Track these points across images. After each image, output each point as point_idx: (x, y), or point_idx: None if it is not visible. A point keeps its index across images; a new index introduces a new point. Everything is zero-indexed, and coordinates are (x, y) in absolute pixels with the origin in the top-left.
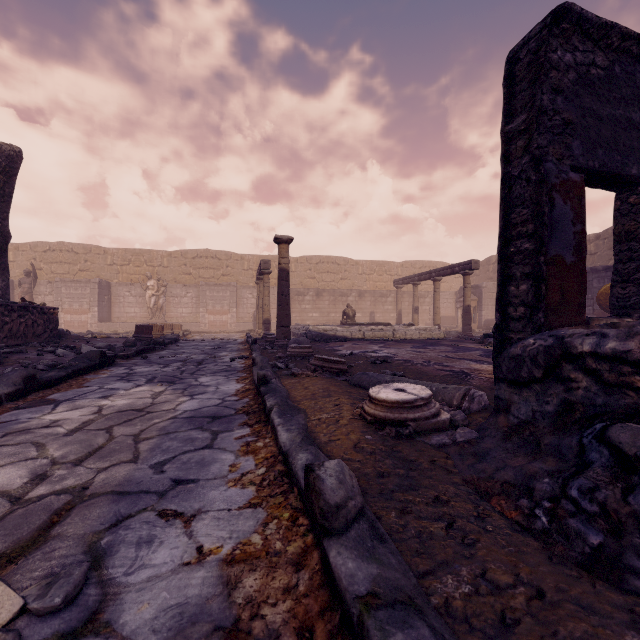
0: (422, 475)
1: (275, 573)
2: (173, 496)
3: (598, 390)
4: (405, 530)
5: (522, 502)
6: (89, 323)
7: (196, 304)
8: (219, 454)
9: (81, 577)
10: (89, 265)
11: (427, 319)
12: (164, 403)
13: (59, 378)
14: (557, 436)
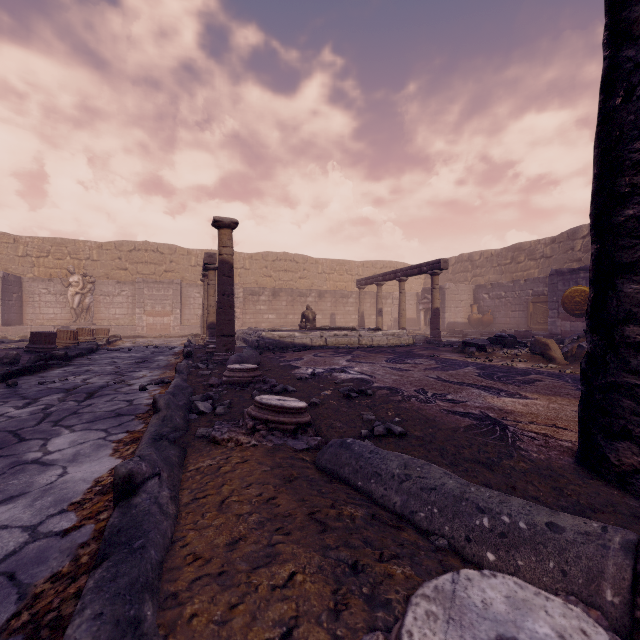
0: None
1: None
2: None
3: None
4: None
5: None
6: None
7: (133, 304)
8: None
9: None
10: None
11: (389, 321)
12: None
13: None
14: None
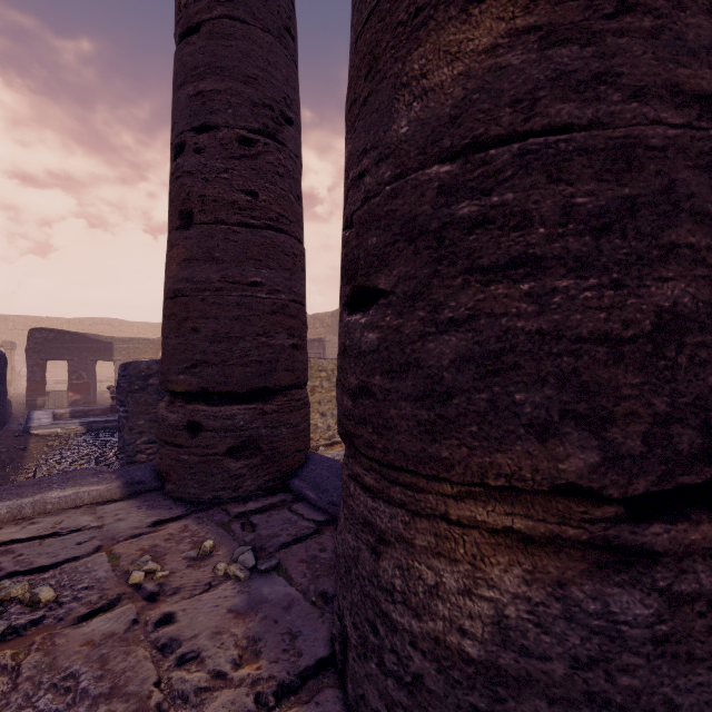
0: None
1: None
2: None
3: None
4: None
5: None
6: None
7: None
8: None
9: None
10: None
11: None
12: None
13: None
14: None
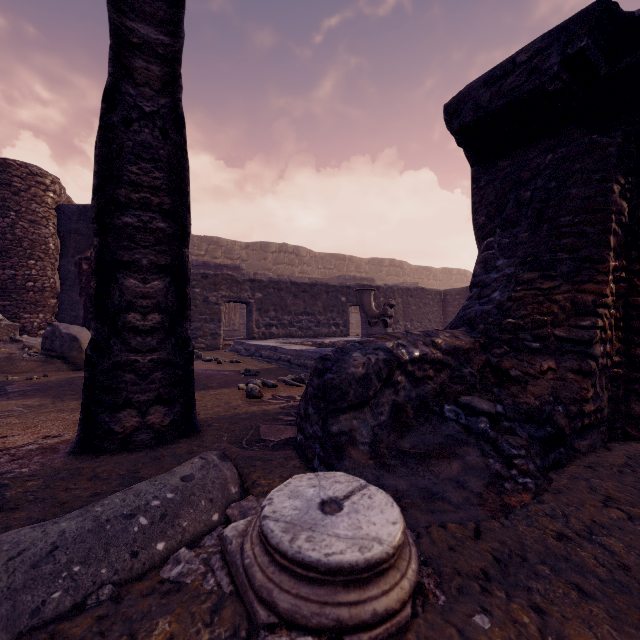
0: (525, 548)
1: None
2: None
3: (408, 387)
4: None
5: (505, 487)
6: None
7: None
8: None
9: None
10: None
11: None
12: None
13: None
14: (406, 437)
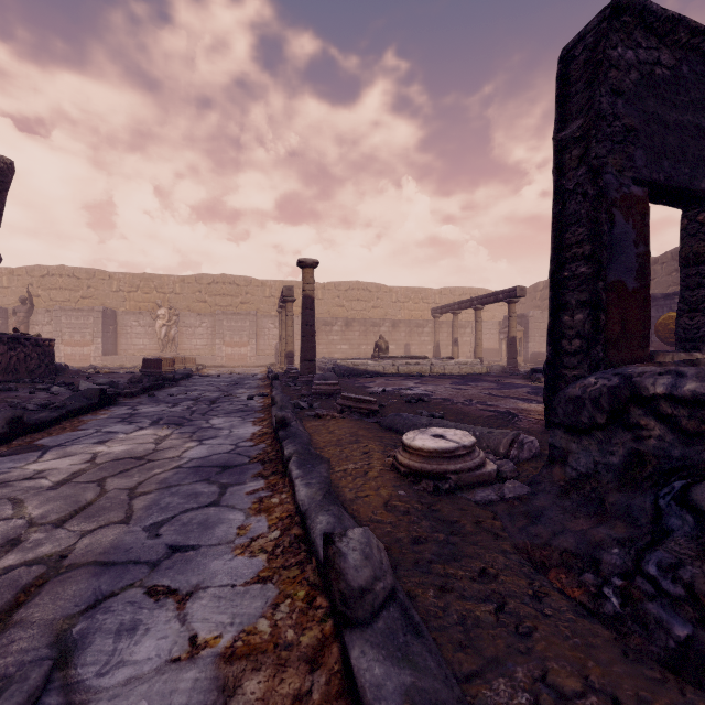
0: (465, 541)
1: (284, 673)
2: (167, 567)
3: (674, 440)
4: (445, 614)
5: (586, 577)
6: (92, 356)
7: (212, 335)
8: (226, 513)
9: (39, 682)
10: (92, 292)
11: (468, 352)
12: (168, 449)
13: (51, 420)
14: (624, 493)
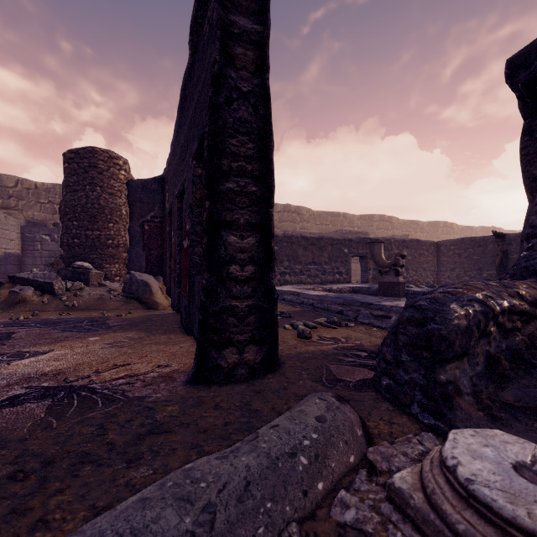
0: None
1: None
2: None
3: (497, 338)
4: None
5: None
6: None
7: None
8: None
9: None
10: None
11: None
12: None
13: None
14: (504, 389)
